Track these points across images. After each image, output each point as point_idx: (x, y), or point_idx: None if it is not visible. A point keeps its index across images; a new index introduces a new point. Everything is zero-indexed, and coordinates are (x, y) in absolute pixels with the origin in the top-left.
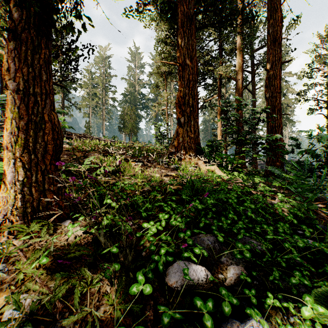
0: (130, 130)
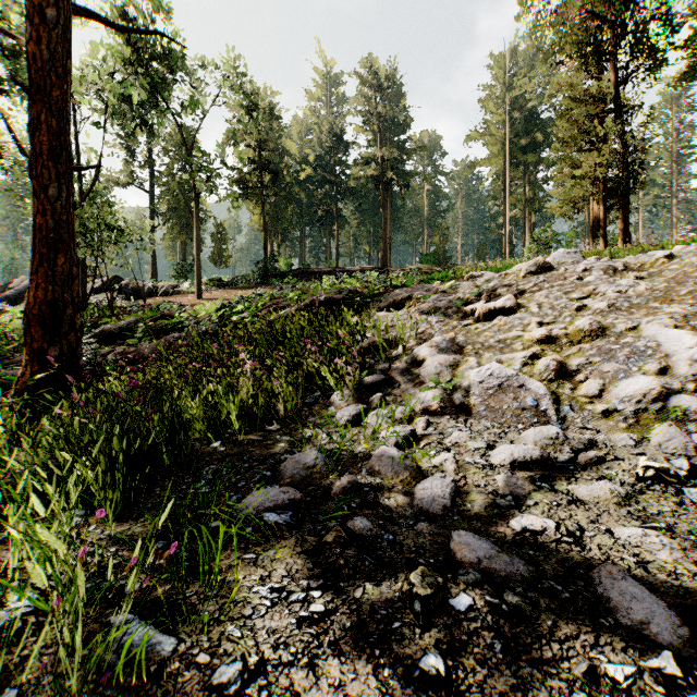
0: None
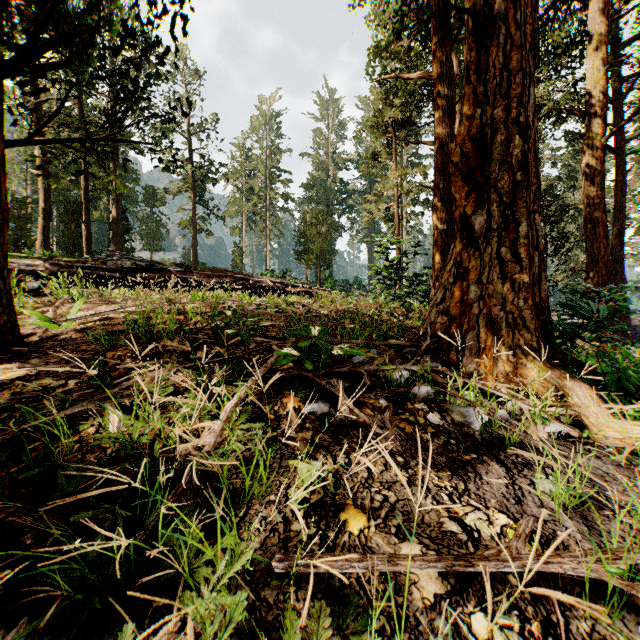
0: (318, 257)
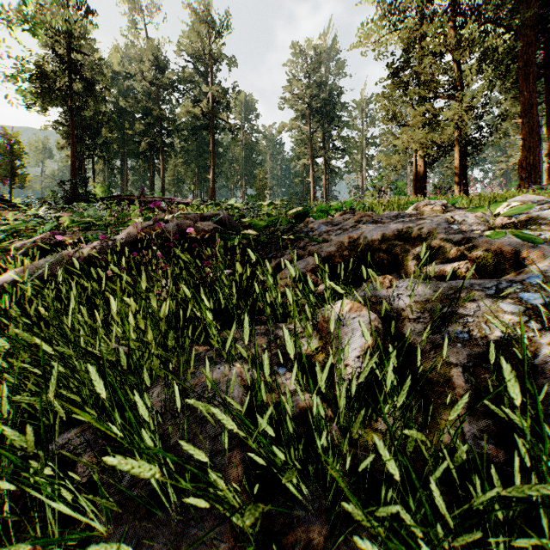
0: None
